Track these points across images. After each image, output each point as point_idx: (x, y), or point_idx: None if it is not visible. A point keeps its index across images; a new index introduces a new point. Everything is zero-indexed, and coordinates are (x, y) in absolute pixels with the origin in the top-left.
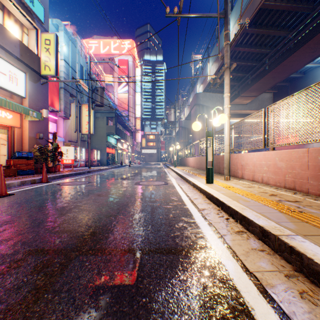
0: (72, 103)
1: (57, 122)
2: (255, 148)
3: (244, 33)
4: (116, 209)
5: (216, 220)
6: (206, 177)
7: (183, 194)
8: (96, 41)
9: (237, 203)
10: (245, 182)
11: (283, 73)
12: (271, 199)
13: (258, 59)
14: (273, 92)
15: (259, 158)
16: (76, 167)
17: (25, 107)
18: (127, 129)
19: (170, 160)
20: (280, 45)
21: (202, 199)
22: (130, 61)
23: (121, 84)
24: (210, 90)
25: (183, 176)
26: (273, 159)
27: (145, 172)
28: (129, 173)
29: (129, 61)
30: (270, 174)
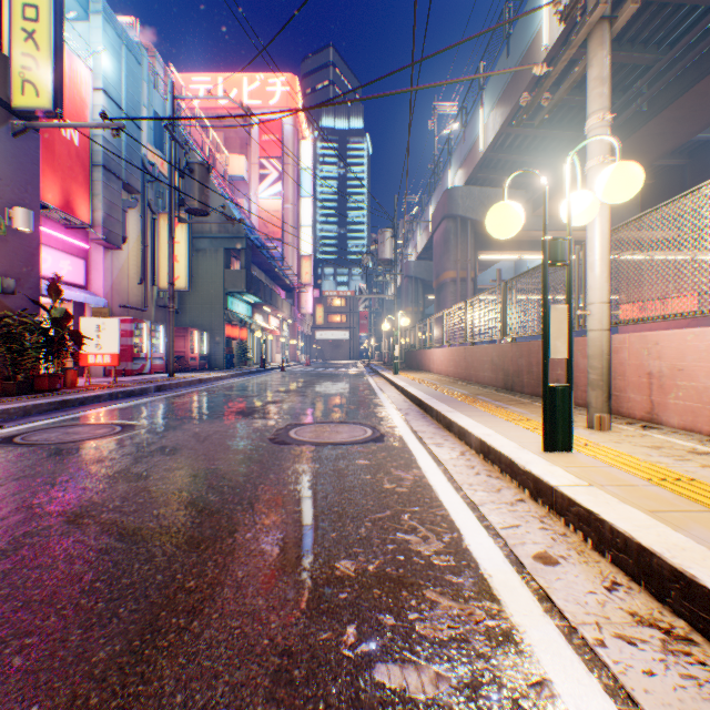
0: (130, 210)
1: (89, 256)
2: None
3: None
4: None
5: None
6: (545, 424)
7: (462, 507)
8: (207, 78)
9: None
10: (687, 440)
11: (691, 120)
12: None
13: (620, 87)
14: (643, 184)
15: None
16: (140, 373)
17: None
18: (280, 281)
19: (380, 355)
20: (692, 34)
21: (587, 572)
22: (288, 124)
23: (266, 177)
24: (484, 179)
25: (432, 406)
26: None
27: (318, 388)
28: (272, 393)
29: (286, 123)
30: None
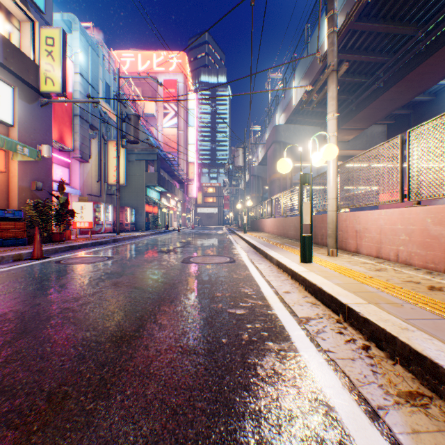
0: (93, 139)
1: (71, 166)
2: (383, 203)
3: (351, 30)
4: (137, 319)
5: (343, 351)
6: (301, 251)
7: (263, 281)
8: (131, 54)
9: (381, 312)
10: (365, 259)
11: (407, 92)
12: (442, 300)
13: (369, 73)
14: (388, 123)
15: (391, 219)
16: (99, 233)
17: (13, 140)
18: (176, 178)
19: (237, 222)
20: (404, 49)
21: (299, 294)
22: (180, 82)
23: (167, 114)
24: (296, 120)
25: (259, 248)
26: (420, 221)
27: (201, 240)
28: (176, 243)
29: (179, 82)
30: (413, 247)
